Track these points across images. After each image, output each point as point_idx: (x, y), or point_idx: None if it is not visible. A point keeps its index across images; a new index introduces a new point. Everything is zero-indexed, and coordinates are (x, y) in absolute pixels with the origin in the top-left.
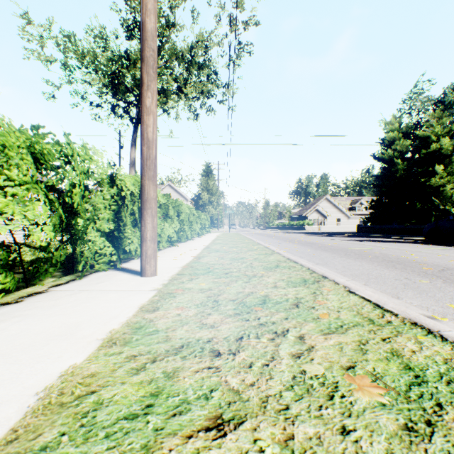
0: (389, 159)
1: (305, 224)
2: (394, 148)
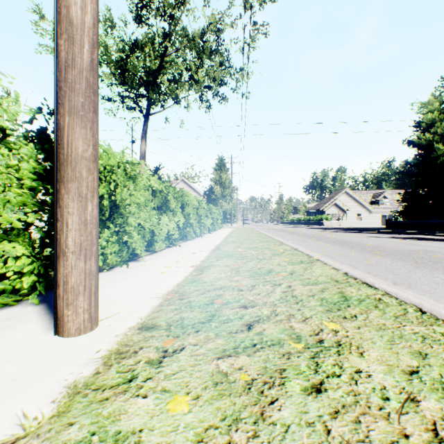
0: (427, 145)
1: (323, 219)
2: (434, 131)
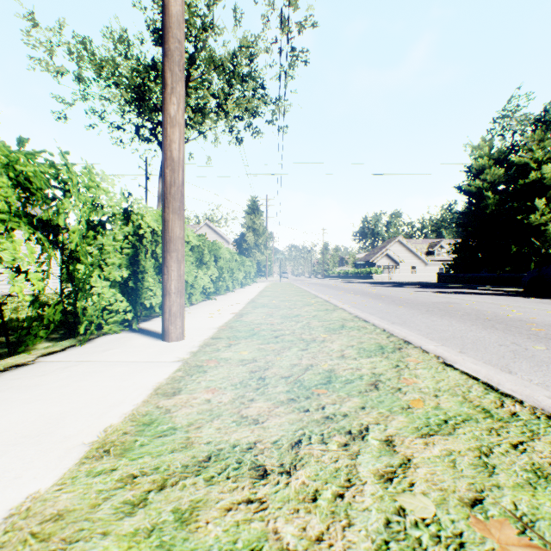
0: (477, 192)
1: (372, 272)
2: (484, 178)
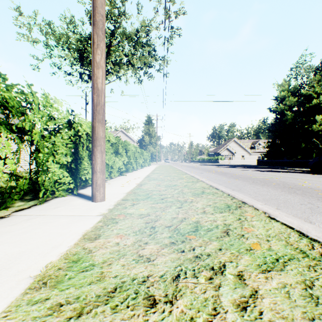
0: (281, 112)
1: (219, 159)
2: (285, 103)
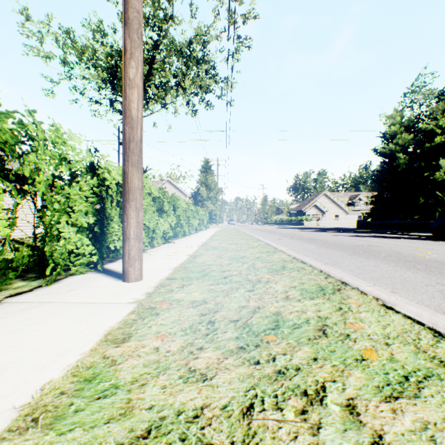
0: (391, 154)
1: (303, 220)
2: (396, 142)
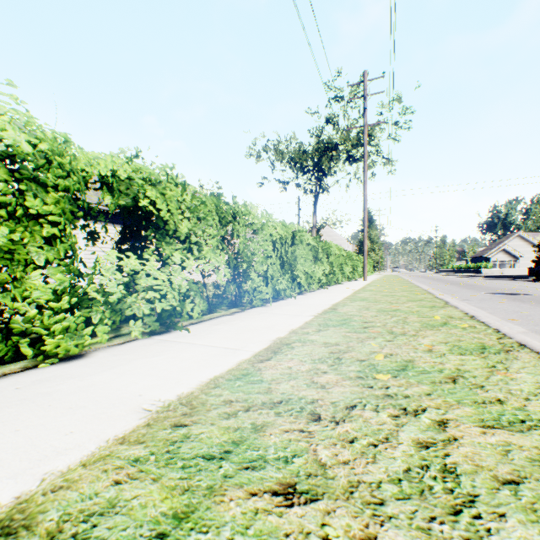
0: None
1: (481, 267)
2: None
